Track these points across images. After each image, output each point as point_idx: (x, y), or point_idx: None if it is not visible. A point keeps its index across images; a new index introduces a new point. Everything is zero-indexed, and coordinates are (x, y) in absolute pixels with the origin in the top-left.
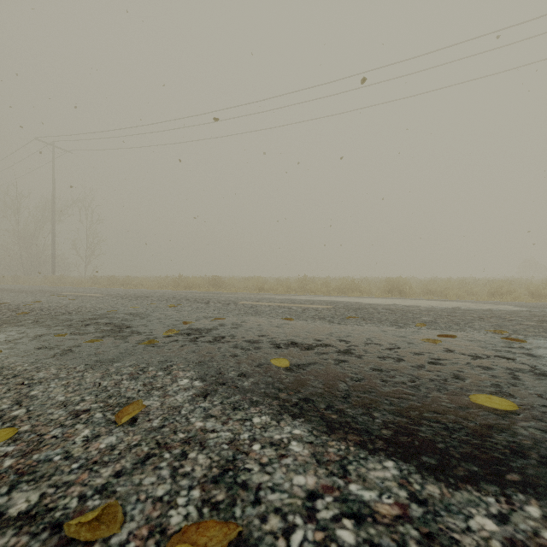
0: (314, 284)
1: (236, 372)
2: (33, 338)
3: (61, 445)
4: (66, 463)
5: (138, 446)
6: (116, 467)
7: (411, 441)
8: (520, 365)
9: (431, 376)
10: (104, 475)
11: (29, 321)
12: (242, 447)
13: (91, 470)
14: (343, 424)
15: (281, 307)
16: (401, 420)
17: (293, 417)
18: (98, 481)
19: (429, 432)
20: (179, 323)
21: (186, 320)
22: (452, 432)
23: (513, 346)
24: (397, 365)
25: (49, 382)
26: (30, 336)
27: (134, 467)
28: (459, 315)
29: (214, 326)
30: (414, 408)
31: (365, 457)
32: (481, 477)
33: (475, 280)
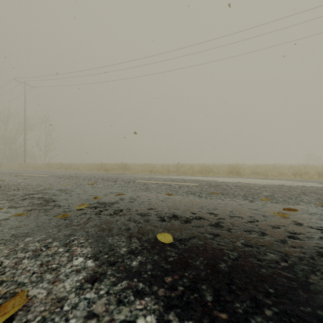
0: (184, 168)
1: (127, 248)
2: None
3: None
4: None
5: None
6: None
7: None
8: None
9: (298, 253)
10: None
11: None
12: None
13: None
14: None
15: (164, 184)
16: None
17: (180, 318)
18: None
19: None
20: (92, 198)
21: (97, 195)
22: None
23: None
24: (263, 240)
25: None
26: None
27: None
28: (287, 191)
29: (116, 200)
30: (303, 301)
31: None
32: None
33: (282, 166)
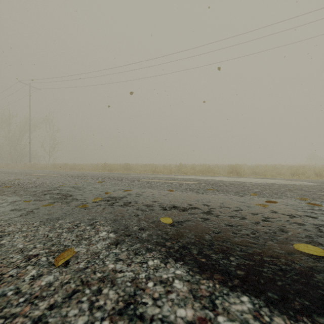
0: (185, 168)
1: (137, 227)
2: (10, 203)
3: (14, 283)
4: (15, 298)
5: (68, 283)
6: (50, 301)
7: (258, 280)
8: (321, 222)
9: (265, 230)
10: (41, 308)
11: (9, 192)
12: (140, 284)
13: (32, 303)
14: (209, 266)
15: (166, 182)
16: (249, 263)
17: (175, 260)
18: (36, 313)
19: (270, 273)
20: (103, 193)
21: (107, 191)
22: (285, 273)
23: (314, 209)
24: (242, 222)
25: (15, 234)
26: (8, 202)
27: (63, 301)
28: (276, 188)
29: (125, 195)
30: (257, 253)
31: (227, 293)
32: (312, 310)
33: (282, 166)
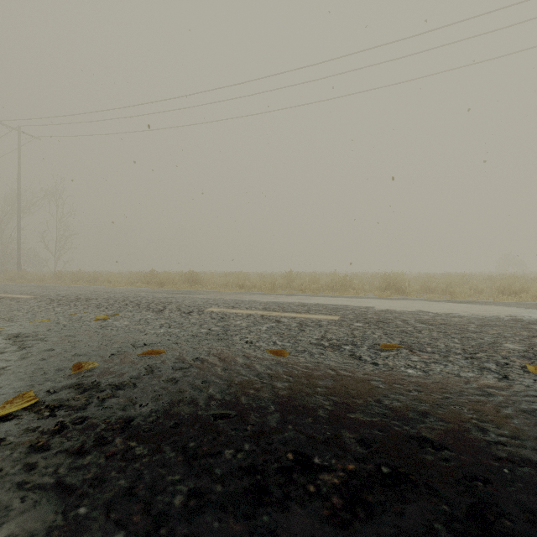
0: (301, 280)
1: None
2: None
3: None
4: None
5: None
6: None
7: None
8: None
9: None
10: None
11: None
12: None
13: None
14: None
15: (265, 318)
16: None
17: None
18: None
19: None
20: (73, 364)
21: (95, 353)
22: None
23: None
24: None
25: None
26: None
27: None
28: None
29: (135, 373)
30: None
31: None
32: None
33: (470, 276)
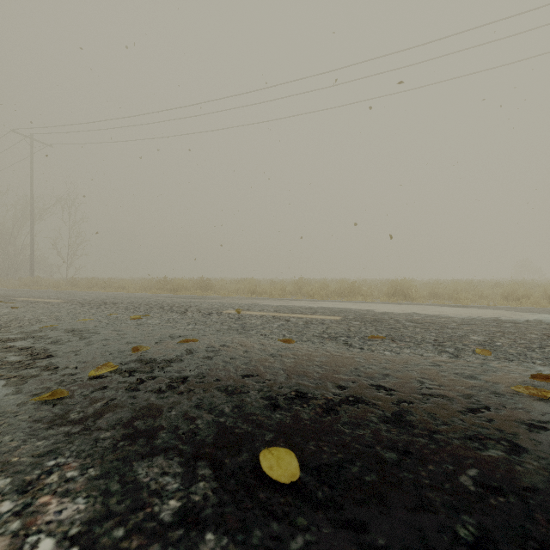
0: (310, 286)
1: (180, 499)
2: None
3: None
4: None
5: None
6: None
7: None
8: None
9: None
10: None
11: None
12: None
13: None
14: None
15: (276, 318)
16: None
17: None
18: None
19: None
20: (129, 348)
21: (143, 341)
22: None
23: None
24: (524, 468)
25: None
26: None
27: None
28: (515, 332)
29: (179, 353)
30: None
31: None
32: None
33: (480, 282)
